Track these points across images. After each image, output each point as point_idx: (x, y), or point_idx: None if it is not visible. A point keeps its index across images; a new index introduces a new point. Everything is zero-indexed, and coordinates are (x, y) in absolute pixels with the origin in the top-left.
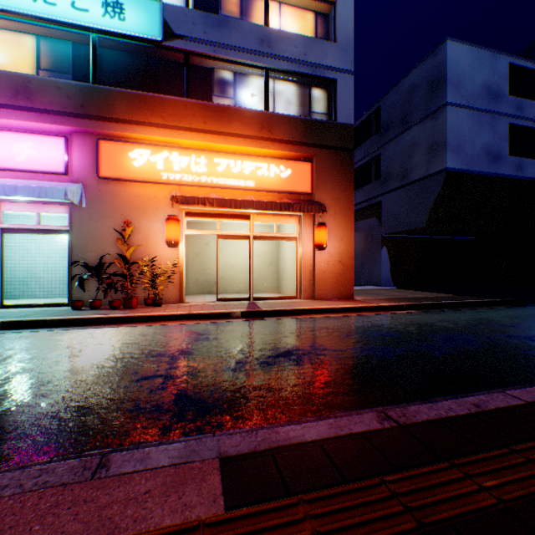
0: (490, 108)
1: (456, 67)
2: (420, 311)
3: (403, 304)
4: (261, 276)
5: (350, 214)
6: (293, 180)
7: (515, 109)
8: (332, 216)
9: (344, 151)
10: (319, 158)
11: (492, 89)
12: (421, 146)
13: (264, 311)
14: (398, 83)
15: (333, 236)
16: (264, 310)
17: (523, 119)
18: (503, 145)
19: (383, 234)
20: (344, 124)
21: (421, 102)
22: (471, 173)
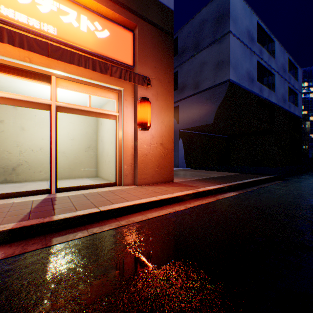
0: (249, 46)
1: (234, 7)
2: (240, 192)
3: (225, 186)
4: (77, 160)
5: (171, 98)
6: (112, 46)
7: (259, 52)
8: (154, 96)
9: (166, 33)
10: (142, 30)
11: (250, 33)
12: (210, 64)
13: (57, 221)
14: (192, 18)
15: (155, 118)
16: (57, 220)
17: (262, 60)
18: (255, 73)
19: (180, 129)
20: (166, 6)
21: (210, 31)
22: (241, 87)
